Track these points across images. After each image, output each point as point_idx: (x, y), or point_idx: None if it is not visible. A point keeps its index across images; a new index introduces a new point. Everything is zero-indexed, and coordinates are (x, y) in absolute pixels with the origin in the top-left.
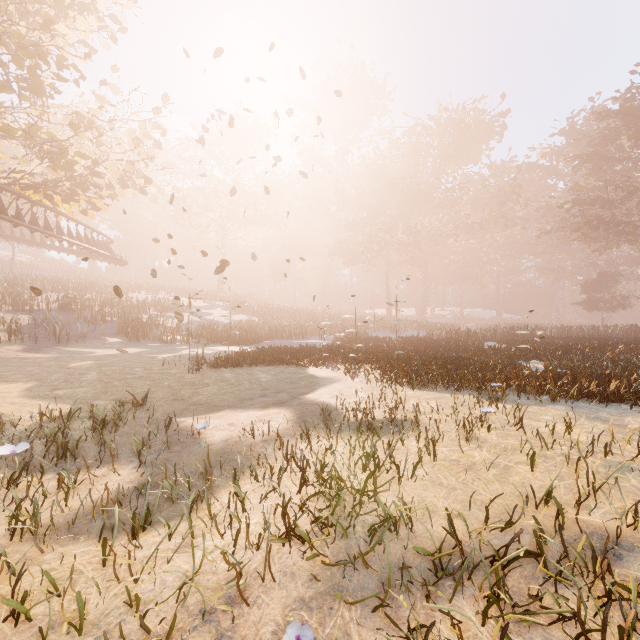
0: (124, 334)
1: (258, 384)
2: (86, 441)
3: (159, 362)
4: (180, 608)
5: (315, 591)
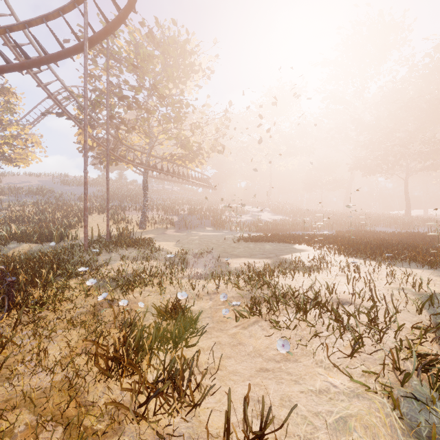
0: (213, 226)
1: (263, 250)
2: (190, 261)
3: (224, 238)
4: (203, 292)
5: (237, 296)
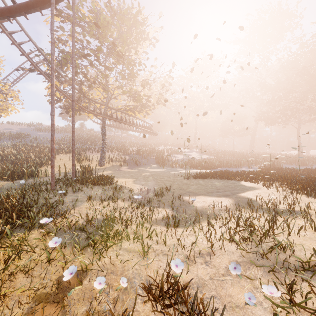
0: (157, 163)
1: (215, 187)
2: (153, 199)
3: (172, 175)
4: (192, 250)
5: (242, 260)
